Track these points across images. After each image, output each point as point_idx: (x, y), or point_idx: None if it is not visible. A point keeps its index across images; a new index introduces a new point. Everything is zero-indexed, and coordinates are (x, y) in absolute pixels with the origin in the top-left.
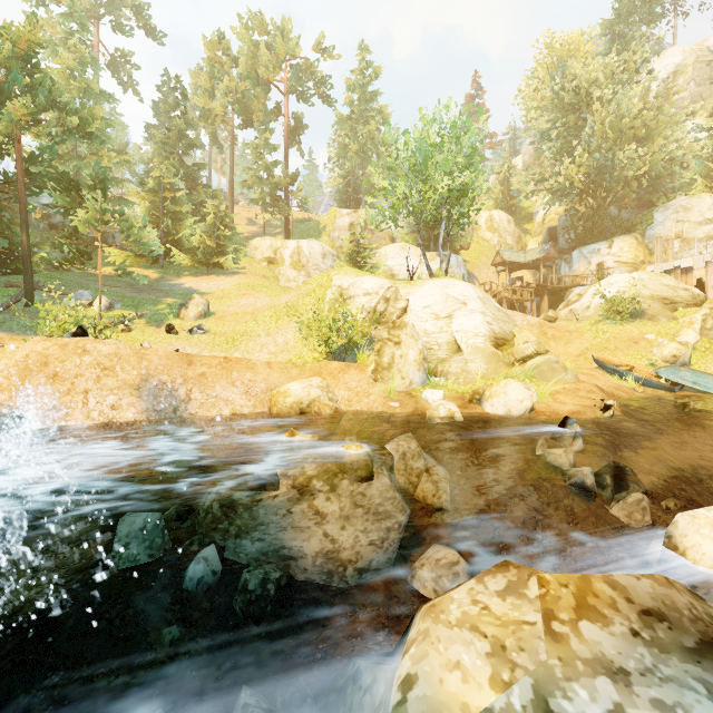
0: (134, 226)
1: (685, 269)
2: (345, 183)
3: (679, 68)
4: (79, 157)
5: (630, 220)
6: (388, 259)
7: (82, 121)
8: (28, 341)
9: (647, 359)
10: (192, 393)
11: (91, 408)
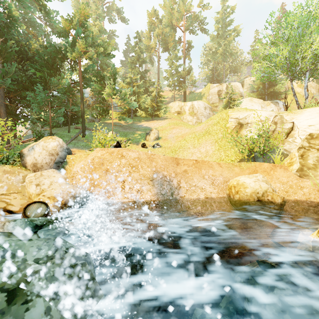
0: (127, 95)
1: None
2: (211, 72)
3: None
4: None
5: None
6: (242, 106)
7: (105, 49)
8: (85, 152)
9: None
10: (180, 183)
11: (126, 191)
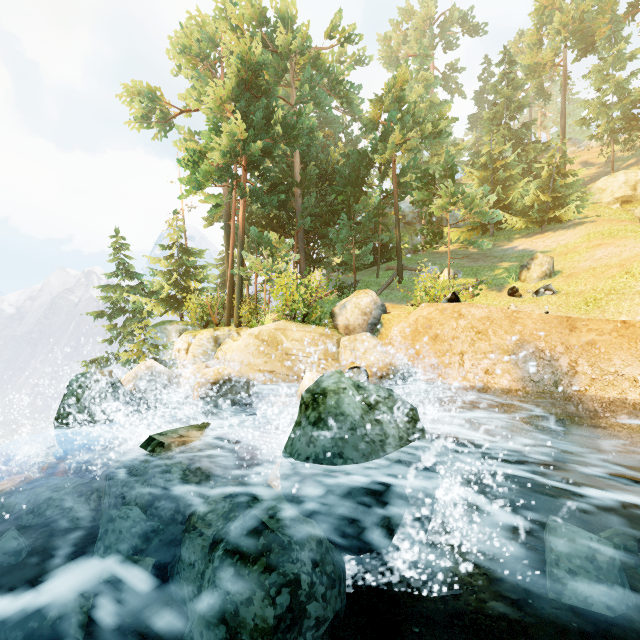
0: (477, 199)
1: None
2: None
3: None
4: (425, 162)
5: None
6: None
7: (434, 125)
8: (402, 308)
9: None
10: (577, 365)
11: (466, 369)
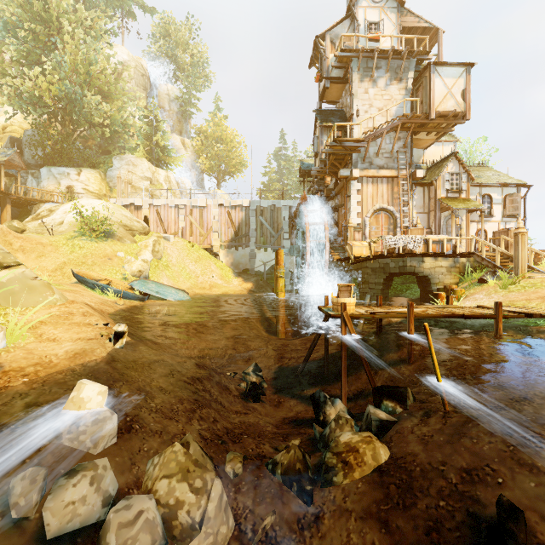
0: None
1: (137, 206)
2: None
3: (126, 64)
4: None
5: (93, 159)
6: None
7: None
8: None
9: (121, 273)
10: None
11: None
